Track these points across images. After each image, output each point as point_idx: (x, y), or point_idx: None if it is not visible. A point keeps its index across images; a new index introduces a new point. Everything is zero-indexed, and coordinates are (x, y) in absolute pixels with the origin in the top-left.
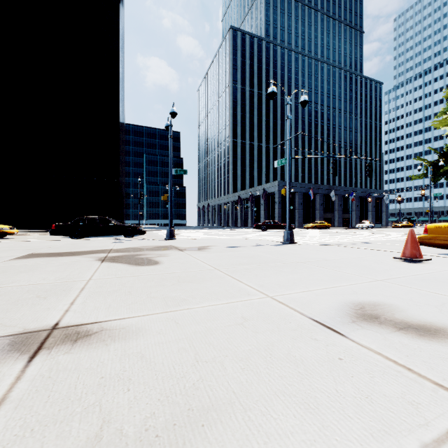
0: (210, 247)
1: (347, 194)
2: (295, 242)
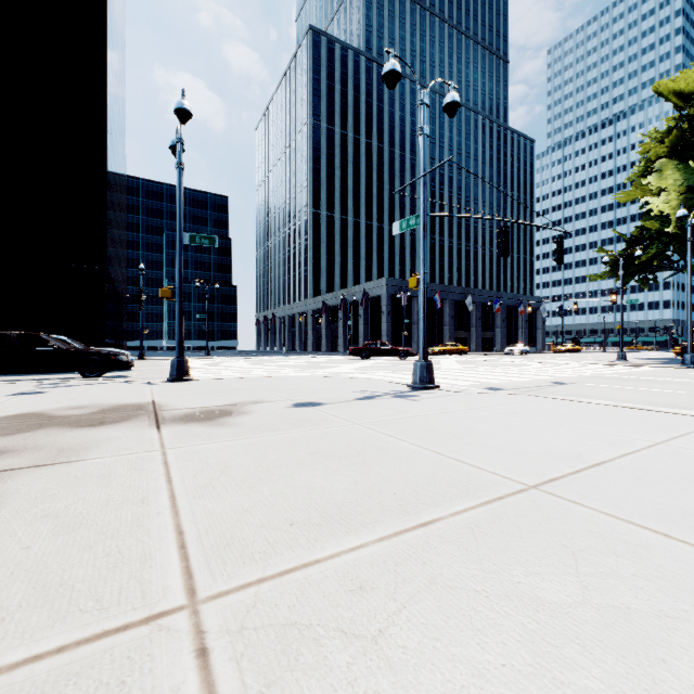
0: (249, 407)
1: (489, 301)
2: (437, 385)
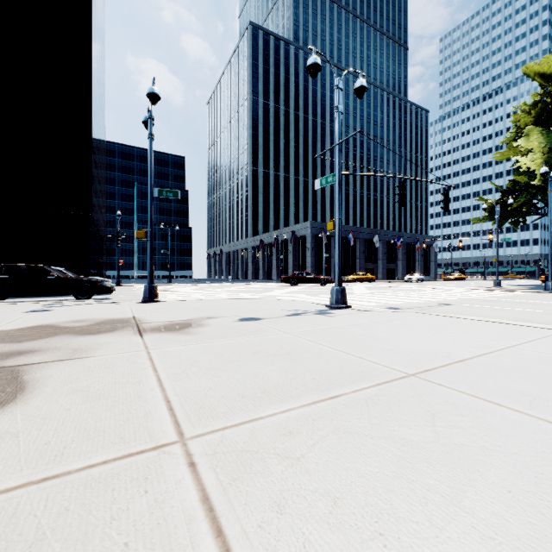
0: (206, 321)
1: (392, 239)
2: (349, 305)
